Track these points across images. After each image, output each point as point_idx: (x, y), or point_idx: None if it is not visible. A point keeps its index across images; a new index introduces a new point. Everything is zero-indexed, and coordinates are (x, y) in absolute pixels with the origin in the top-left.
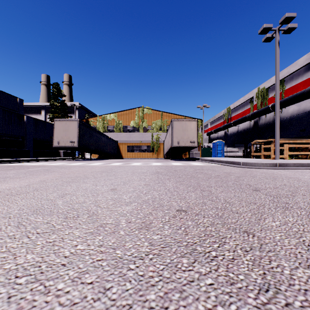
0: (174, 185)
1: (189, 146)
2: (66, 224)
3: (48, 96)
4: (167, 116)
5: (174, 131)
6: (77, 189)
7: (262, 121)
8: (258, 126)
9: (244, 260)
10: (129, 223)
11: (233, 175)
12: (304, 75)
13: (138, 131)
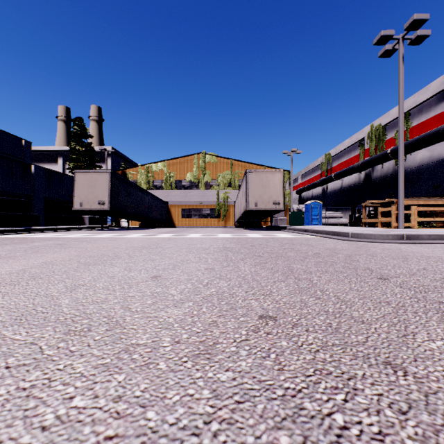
0: (252, 269)
1: (271, 209)
2: (65, 346)
3: (67, 137)
4: (239, 167)
5: (249, 187)
6: (98, 276)
7: (377, 174)
8: (372, 180)
9: (404, 437)
10: (177, 344)
11: (340, 252)
12: (439, 106)
13: (198, 187)
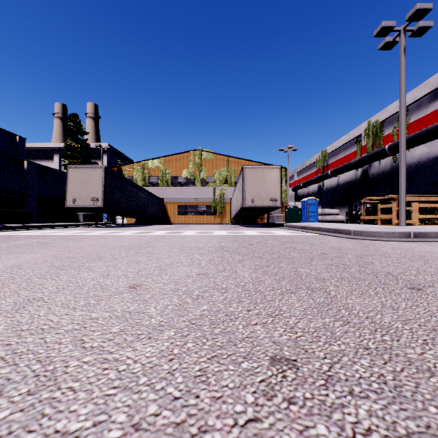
0: (253, 275)
1: (268, 206)
2: None
3: (64, 135)
4: (235, 163)
5: (246, 184)
6: (65, 285)
7: (374, 170)
8: (369, 177)
9: None
10: (134, 433)
11: (348, 252)
12: (437, 101)
13: (194, 184)
